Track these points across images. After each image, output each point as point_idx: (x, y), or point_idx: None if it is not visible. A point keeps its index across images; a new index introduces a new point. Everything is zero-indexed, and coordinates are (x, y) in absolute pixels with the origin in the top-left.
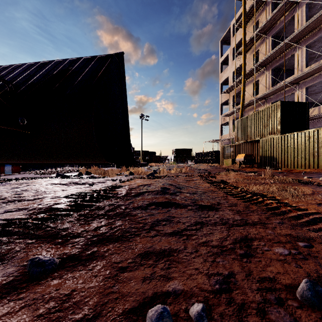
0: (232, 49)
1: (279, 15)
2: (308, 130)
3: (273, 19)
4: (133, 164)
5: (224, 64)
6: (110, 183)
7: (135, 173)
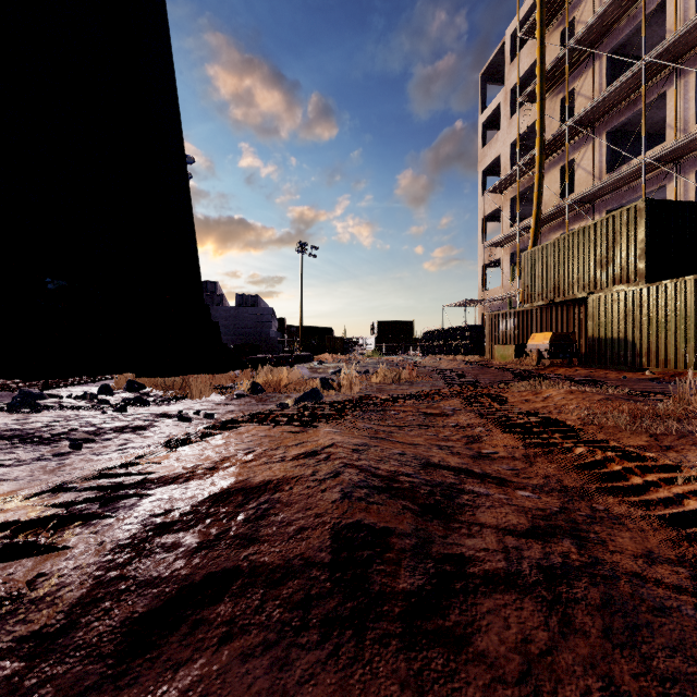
0: (510, 91)
1: (629, 1)
2: None
3: (613, 10)
4: (212, 372)
5: (490, 127)
6: (164, 433)
7: (267, 388)
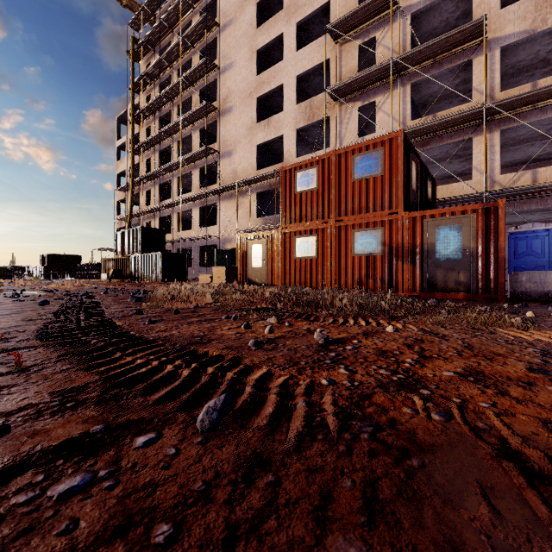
0: (129, 139)
1: (161, 138)
2: (151, 253)
3: (156, 139)
4: None
5: (123, 149)
6: None
7: None
